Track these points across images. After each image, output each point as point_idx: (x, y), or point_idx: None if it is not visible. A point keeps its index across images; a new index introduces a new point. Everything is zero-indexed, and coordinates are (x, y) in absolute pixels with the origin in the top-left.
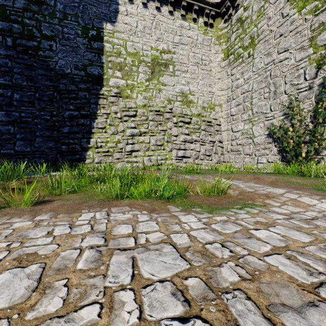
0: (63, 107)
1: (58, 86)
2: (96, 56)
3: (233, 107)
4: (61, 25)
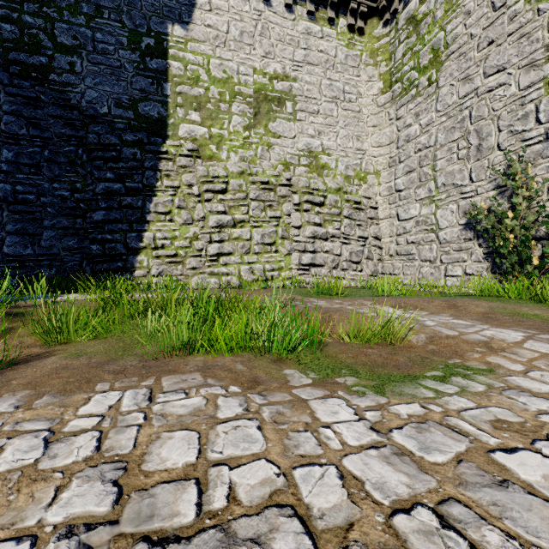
0: (95, 175)
1: (86, 137)
2: (155, 84)
3: (399, 176)
4: (91, 27)
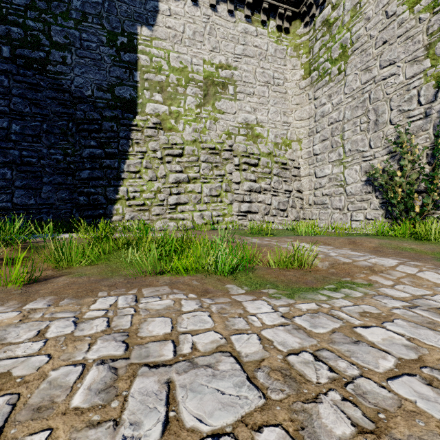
0: (82, 143)
1: (75, 113)
2: (127, 73)
3: (316, 143)
4: (78, 29)
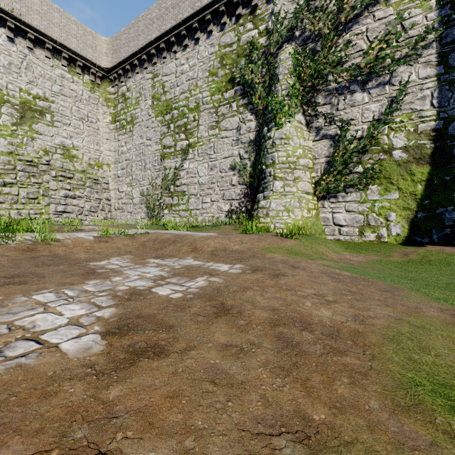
0: None
1: None
2: None
3: (119, 169)
4: None
